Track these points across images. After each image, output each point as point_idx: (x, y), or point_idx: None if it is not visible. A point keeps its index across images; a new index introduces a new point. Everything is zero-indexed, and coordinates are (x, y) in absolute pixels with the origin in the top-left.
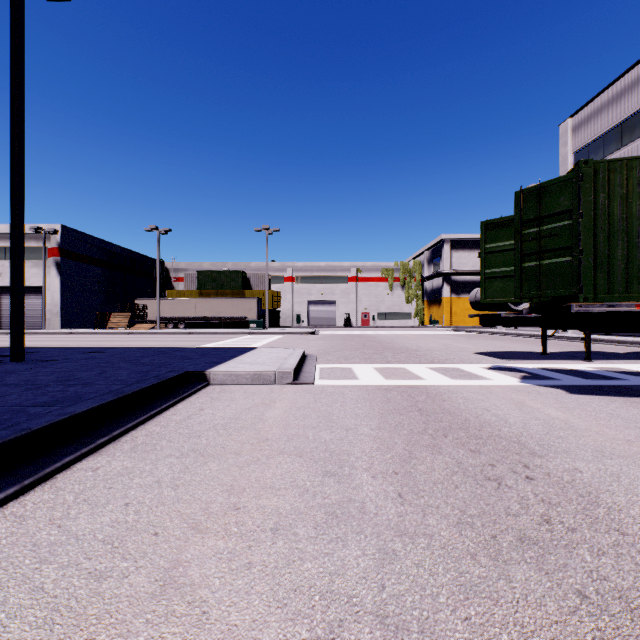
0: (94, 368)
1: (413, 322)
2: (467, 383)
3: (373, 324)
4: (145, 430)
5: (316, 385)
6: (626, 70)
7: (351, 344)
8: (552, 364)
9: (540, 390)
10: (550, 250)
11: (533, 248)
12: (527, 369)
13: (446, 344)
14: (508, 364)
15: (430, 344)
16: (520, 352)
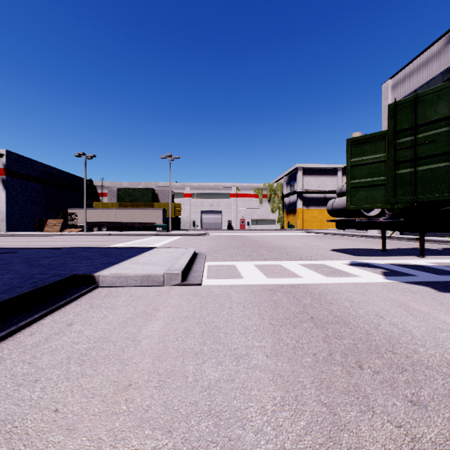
0: None
1: (276, 226)
2: (341, 281)
3: (248, 228)
4: None
5: (203, 285)
6: (431, 44)
7: (233, 243)
8: (397, 260)
9: (410, 288)
10: (426, 157)
11: (407, 156)
12: (381, 265)
13: (305, 243)
14: (362, 260)
15: (293, 243)
16: (364, 249)
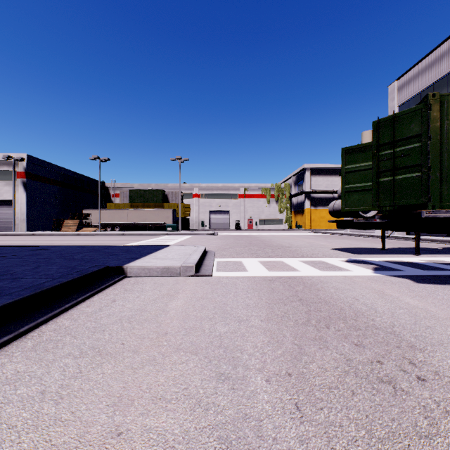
0: (32, 263)
1: (284, 226)
2: (333, 274)
3: (256, 228)
4: (55, 324)
5: (213, 276)
6: (437, 46)
7: (241, 242)
8: (392, 257)
9: (392, 280)
10: (402, 167)
11: (388, 166)
12: (375, 262)
13: (310, 242)
14: (359, 258)
15: (298, 242)
16: (365, 248)
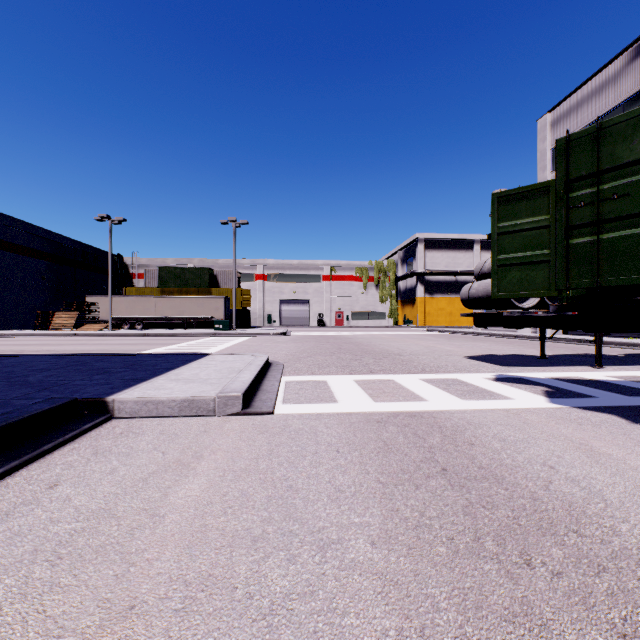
0: None
1: (387, 322)
2: (484, 406)
3: (347, 324)
4: None
5: (276, 415)
6: (608, 62)
7: (325, 347)
8: (563, 372)
9: (589, 417)
10: (615, 218)
11: (586, 217)
12: (541, 380)
13: (429, 346)
14: (513, 373)
15: (412, 346)
16: (514, 356)
